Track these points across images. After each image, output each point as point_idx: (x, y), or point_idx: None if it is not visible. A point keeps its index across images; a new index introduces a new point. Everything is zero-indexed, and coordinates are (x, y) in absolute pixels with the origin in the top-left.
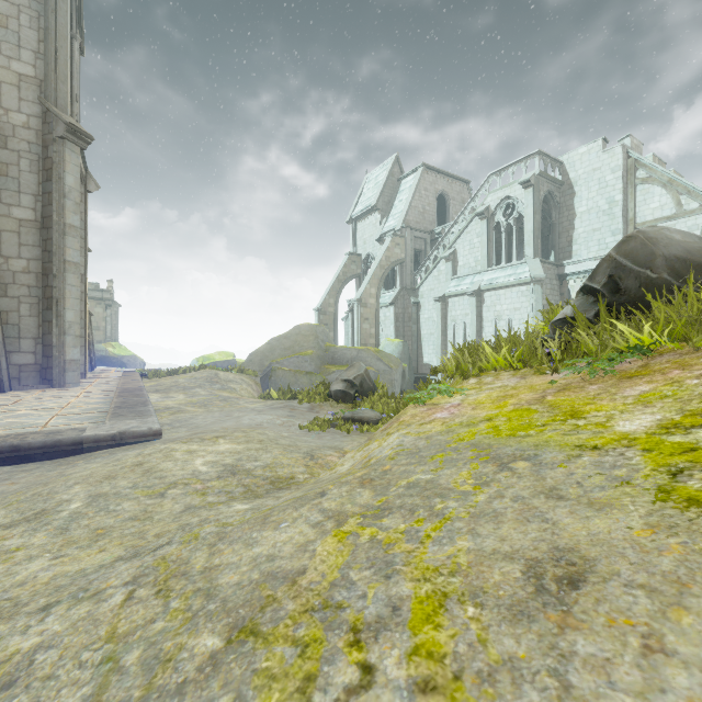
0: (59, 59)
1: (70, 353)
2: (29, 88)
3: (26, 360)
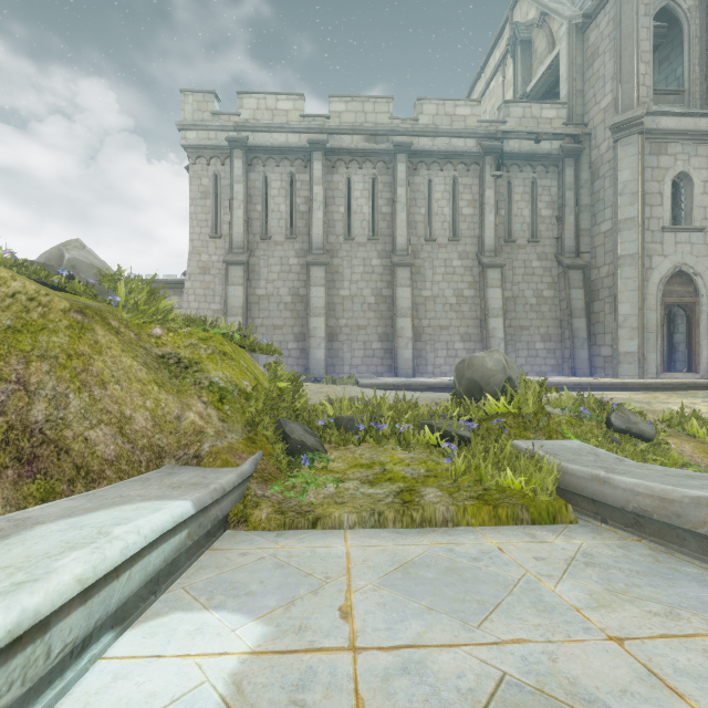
0: (623, 64)
1: (625, 346)
2: (609, 114)
3: (607, 352)
